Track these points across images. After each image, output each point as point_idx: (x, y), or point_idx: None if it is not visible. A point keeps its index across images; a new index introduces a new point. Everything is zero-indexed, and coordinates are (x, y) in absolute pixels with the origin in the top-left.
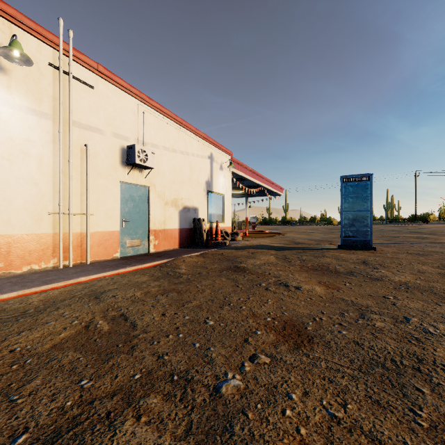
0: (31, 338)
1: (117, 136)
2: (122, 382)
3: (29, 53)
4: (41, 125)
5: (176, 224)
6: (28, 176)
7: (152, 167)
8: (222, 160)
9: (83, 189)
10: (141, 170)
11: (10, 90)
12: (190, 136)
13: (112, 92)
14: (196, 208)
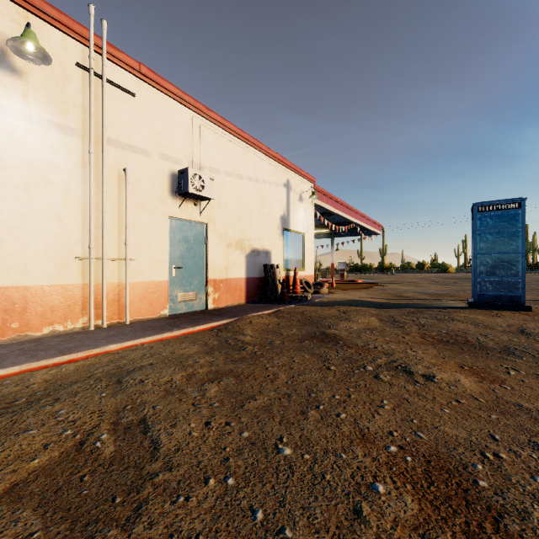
0: None
1: (166, 158)
2: None
3: (51, 50)
4: (67, 144)
5: (242, 272)
6: (49, 211)
7: (210, 198)
8: (301, 189)
9: (122, 227)
10: (196, 202)
11: (27, 98)
12: (261, 158)
13: (159, 101)
14: (268, 251)
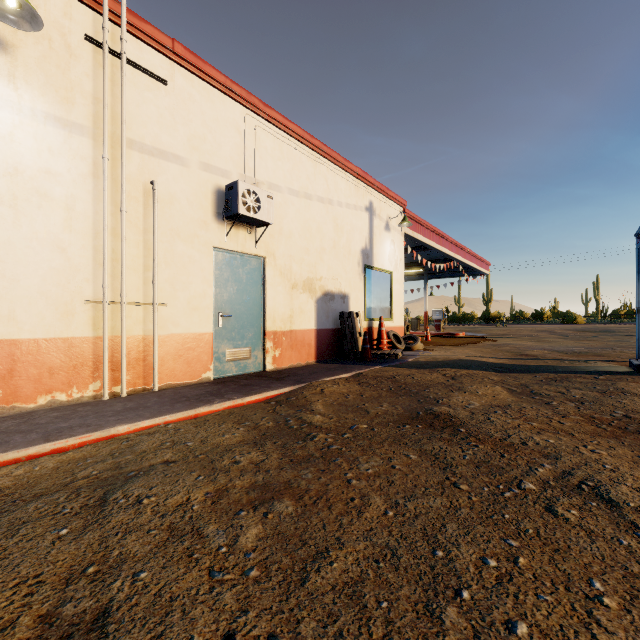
0: None
1: (209, 169)
2: None
3: (50, 17)
4: (71, 146)
5: (311, 322)
6: (47, 236)
7: (268, 222)
8: (388, 215)
9: (148, 260)
10: (250, 229)
11: (15, 81)
12: (335, 172)
13: (201, 93)
14: (345, 294)
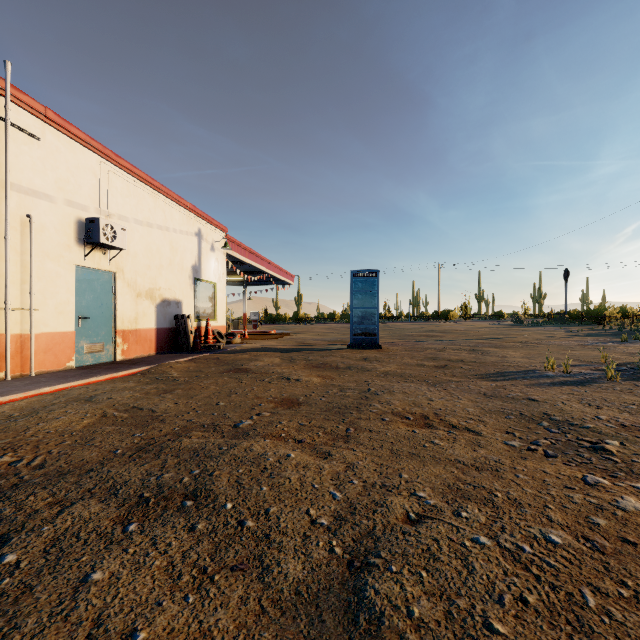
0: (56, 426)
1: (72, 204)
2: (168, 432)
3: None
4: None
5: (152, 323)
6: None
7: (122, 248)
8: (213, 239)
9: (25, 275)
10: (105, 251)
11: None
12: (172, 206)
13: (65, 145)
14: (179, 301)
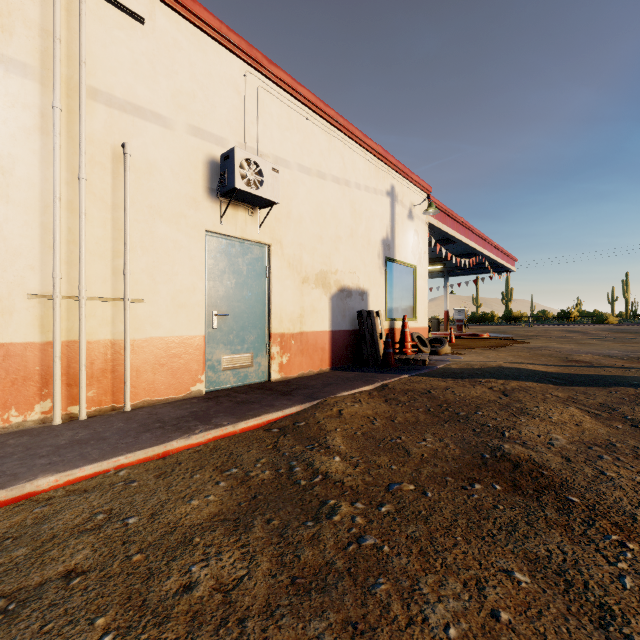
0: None
1: (200, 134)
2: None
3: None
4: (9, 89)
5: (324, 323)
6: None
7: (273, 201)
8: (411, 202)
9: (119, 244)
10: (252, 210)
11: None
12: (353, 149)
13: (189, 39)
14: (363, 290)
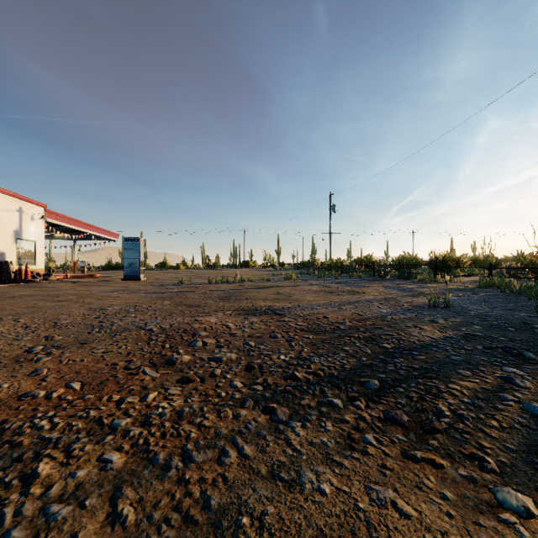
0: None
1: None
2: None
3: None
4: None
5: None
6: None
7: None
8: (33, 212)
9: None
10: None
11: None
12: None
13: None
14: (3, 252)
